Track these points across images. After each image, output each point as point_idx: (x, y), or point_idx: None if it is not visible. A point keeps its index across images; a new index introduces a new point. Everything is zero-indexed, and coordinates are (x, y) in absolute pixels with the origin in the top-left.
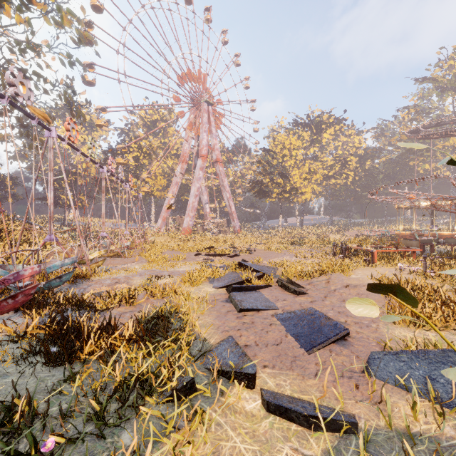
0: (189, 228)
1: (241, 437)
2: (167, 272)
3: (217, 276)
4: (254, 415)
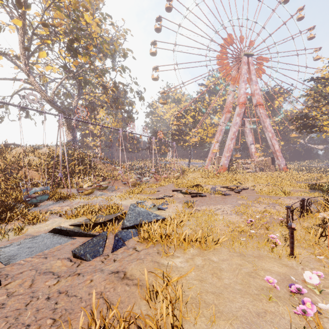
0: (223, 166)
1: None
2: (105, 203)
3: (104, 213)
4: None
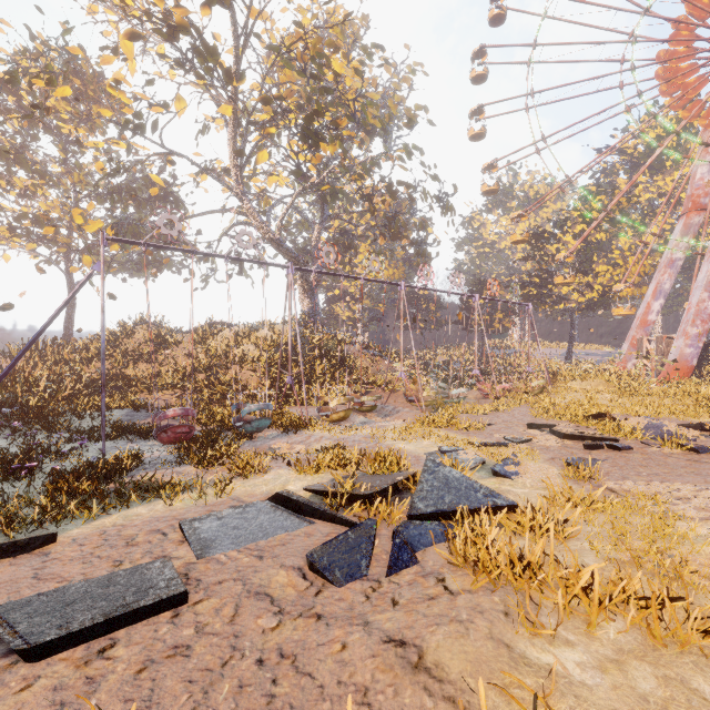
0: (681, 363)
1: None
2: (370, 444)
3: (370, 471)
4: None
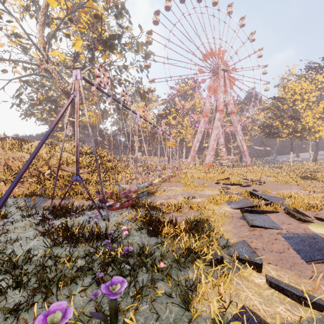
0: (209, 163)
1: (251, 293)
2: (198, 194)
3: (233, 200)
4: (260, 286)
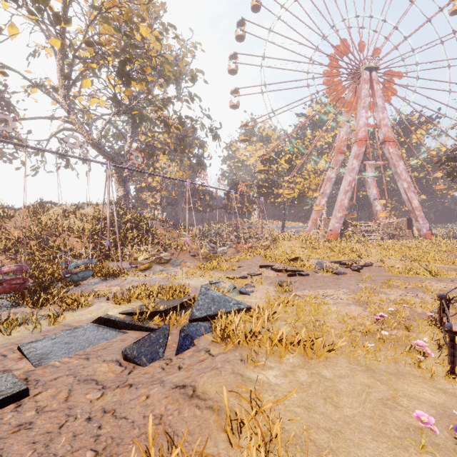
0: (334, 231)
1: None
2: (166, 283)
3: (166, 298)
4: None
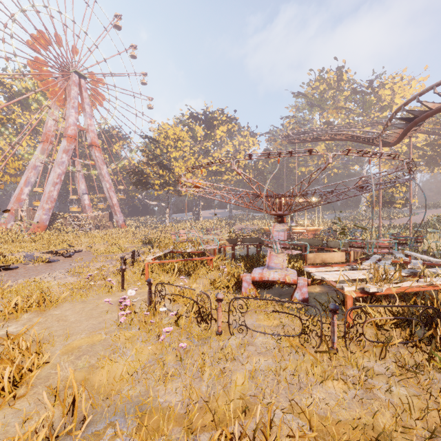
0: (41, 223)
1: None
2: None
3: None
4: None
